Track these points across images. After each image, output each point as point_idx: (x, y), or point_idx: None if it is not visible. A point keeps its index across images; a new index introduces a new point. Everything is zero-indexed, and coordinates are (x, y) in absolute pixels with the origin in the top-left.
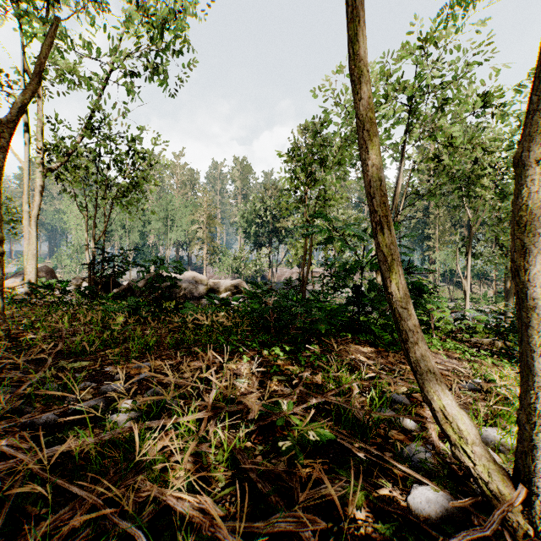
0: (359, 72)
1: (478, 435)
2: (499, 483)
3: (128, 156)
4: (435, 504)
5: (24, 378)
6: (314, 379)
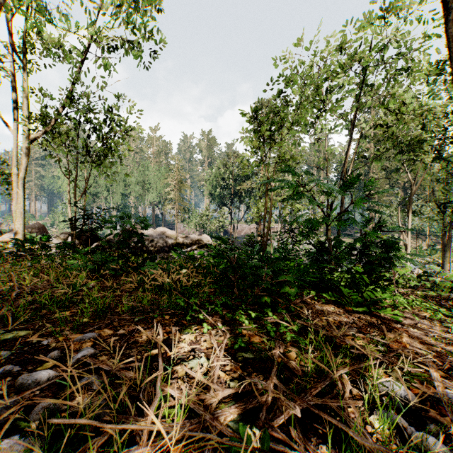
0: None
1: None
2: None
3: (105, 125)
4: None
5: None
6: (290, 365)
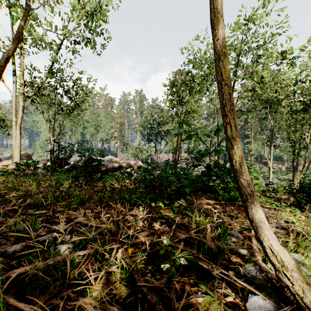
0: (215, 24)
1: (294, 265)
2: (310, 298)
3: (73, 89)
4: (265, 308)
5: (5, 221)
6: (183, 222)
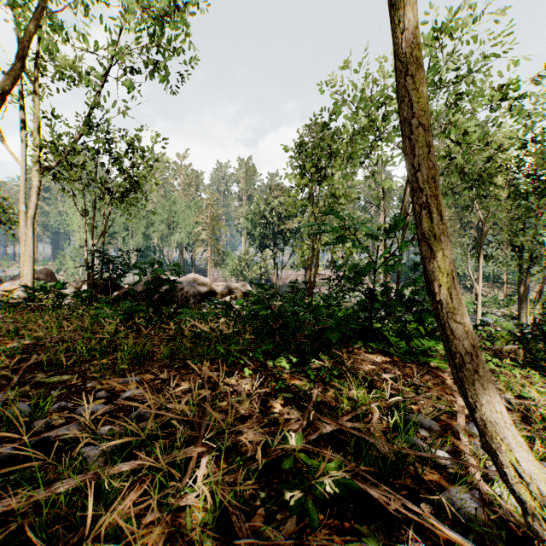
0: None
1: None
2: None
3: (127, 155)
4: None
5: None
6: (326, 399)
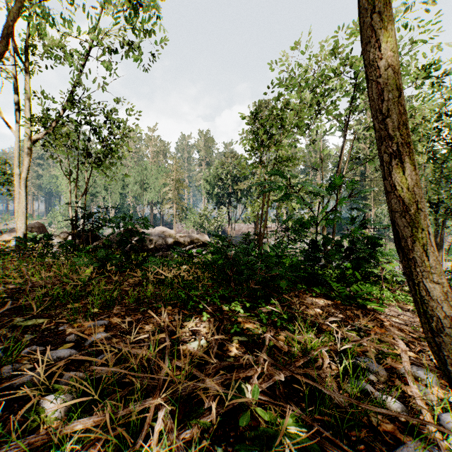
0: None
1: None
2: None
3: (105, 126)
4: None
5: None
6: (278, 344)
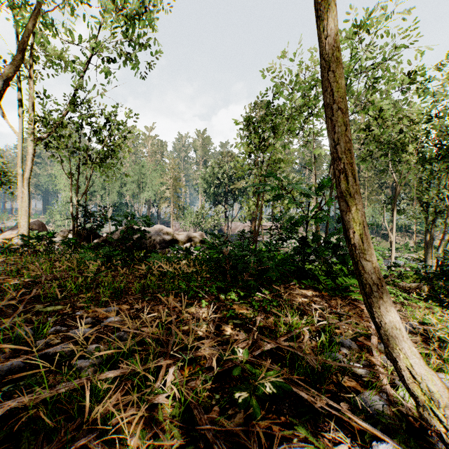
0: (321, 13)
1: None
2: None
3: (105, 128)
4: None
5: None
6: (267, 324)
